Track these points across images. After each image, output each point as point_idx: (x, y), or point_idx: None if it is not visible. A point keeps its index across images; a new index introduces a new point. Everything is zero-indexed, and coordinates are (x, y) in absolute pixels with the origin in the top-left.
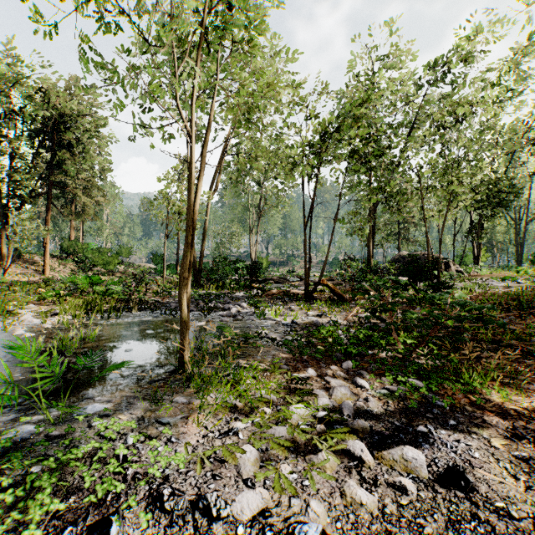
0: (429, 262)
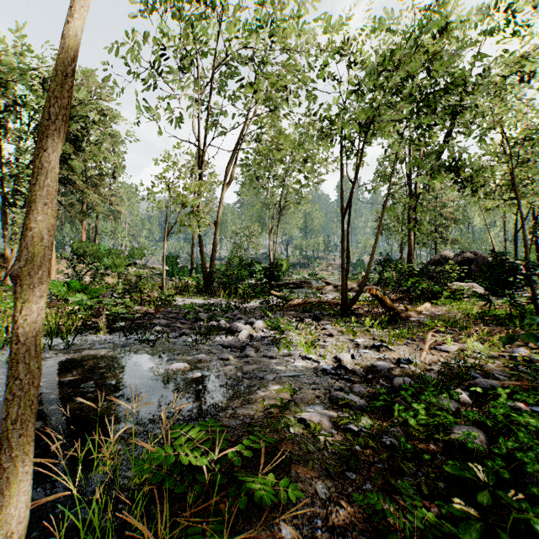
0: (527, 262)
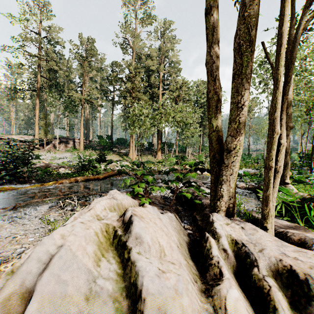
0: None
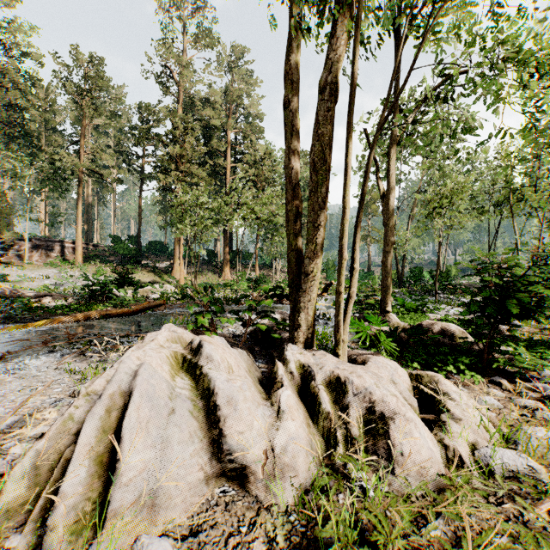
0: None
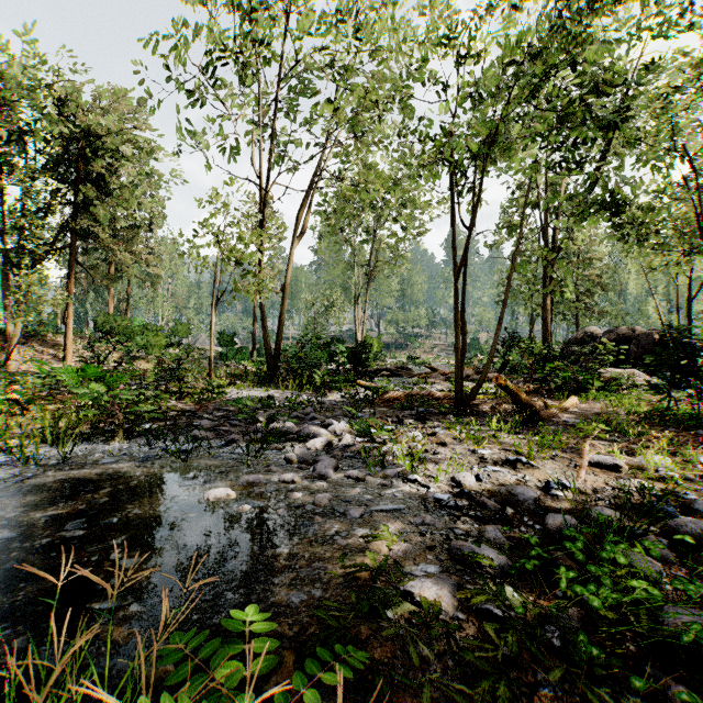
0: None
